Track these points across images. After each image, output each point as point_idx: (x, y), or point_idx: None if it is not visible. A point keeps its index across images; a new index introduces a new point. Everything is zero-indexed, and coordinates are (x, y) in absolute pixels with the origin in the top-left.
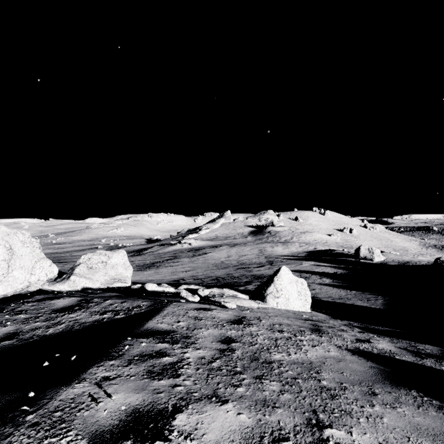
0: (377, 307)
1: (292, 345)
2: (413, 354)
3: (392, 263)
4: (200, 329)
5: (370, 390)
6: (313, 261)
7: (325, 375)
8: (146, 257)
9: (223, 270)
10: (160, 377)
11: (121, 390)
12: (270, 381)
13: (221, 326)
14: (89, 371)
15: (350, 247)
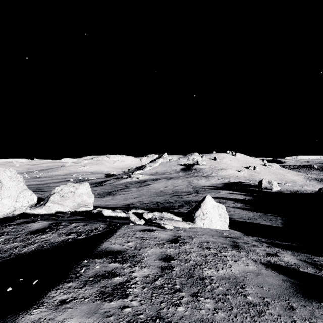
0: (277, 225)
1: (218, 260)
2: (312, 265)
3: (286, 191)
4: (145, 248)
5: (288, 305)
6: (228, 190)
7: (249, 290)
8: (105, 187)
9: (162, 197)
10: (111, 297)
11: (74, 315)
12: (205, 298)
13: (162, 245)
14: (48, 294)
15: (254, 180)
